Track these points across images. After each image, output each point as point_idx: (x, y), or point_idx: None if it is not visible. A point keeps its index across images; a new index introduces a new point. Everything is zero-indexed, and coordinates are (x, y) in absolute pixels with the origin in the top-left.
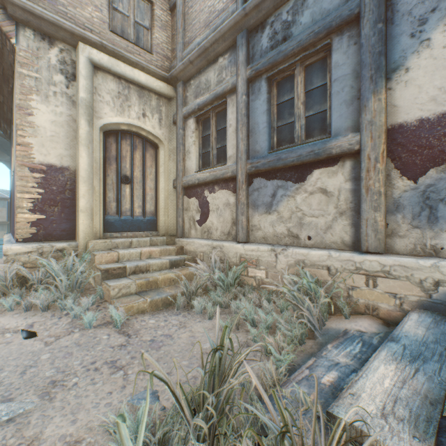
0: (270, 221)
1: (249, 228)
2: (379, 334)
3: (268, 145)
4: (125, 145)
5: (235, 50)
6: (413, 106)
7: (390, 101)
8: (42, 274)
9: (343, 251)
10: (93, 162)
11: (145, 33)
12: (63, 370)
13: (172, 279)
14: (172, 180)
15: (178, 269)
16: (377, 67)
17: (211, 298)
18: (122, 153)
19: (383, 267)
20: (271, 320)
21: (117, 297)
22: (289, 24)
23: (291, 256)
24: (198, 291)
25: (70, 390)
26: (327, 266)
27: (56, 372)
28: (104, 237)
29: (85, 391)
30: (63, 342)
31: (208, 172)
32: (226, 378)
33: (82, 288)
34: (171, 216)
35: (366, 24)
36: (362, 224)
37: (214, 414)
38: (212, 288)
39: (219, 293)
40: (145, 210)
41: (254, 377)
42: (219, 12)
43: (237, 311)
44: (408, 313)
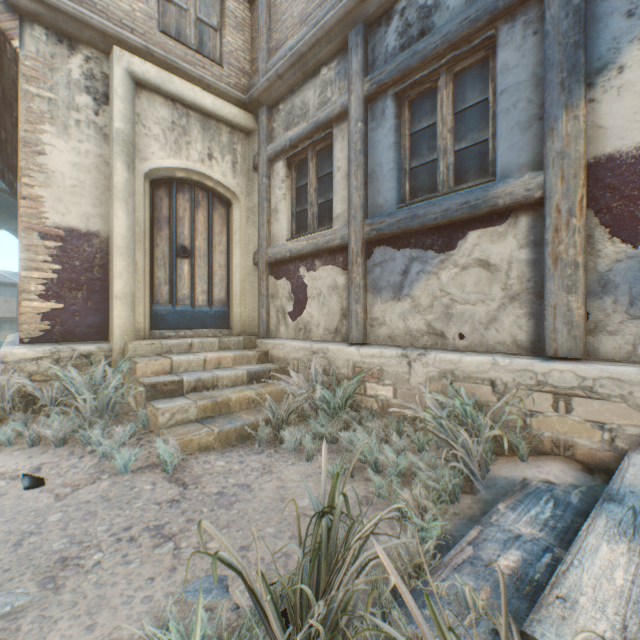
0: (400, 312)
1: (367, 323)
2: (579, 488)
3: (397, 197)
4: (183, 201)
5: (346, 55)
6: (631, 127)
7: (593, 120)
8: (57, 391)
9: (515, 357)
10: (134, 225)
11: (212, 36)
12: (80, 540)
13: (251, 400)
14: (252, 253)
15: (260, 384)
16: (571, 67)
17: (310, 428)
18: (177, 213)
19: (582, 380)
20: (404, 464)
21: (168, 425)
22: (429, 10)
23: (433, 364)
24: (290, 418)
25: (88, 574)
26: (490, 380)
27: (68, 543)
28: (152, 337)
29: (112, 576)
30: (83, 495)
31: (304, 240)
32: (340, 564)
33: (117, 413)
34: (250, 306)
35: (554, 1)
36: (547, 313)
37: (320, 631)
38: (311, 414)
39: (322, 420)
40: (213, 298)
41: (390, 568)
42: (321, 0)
43: (350, 449)
44: (627, 455)
